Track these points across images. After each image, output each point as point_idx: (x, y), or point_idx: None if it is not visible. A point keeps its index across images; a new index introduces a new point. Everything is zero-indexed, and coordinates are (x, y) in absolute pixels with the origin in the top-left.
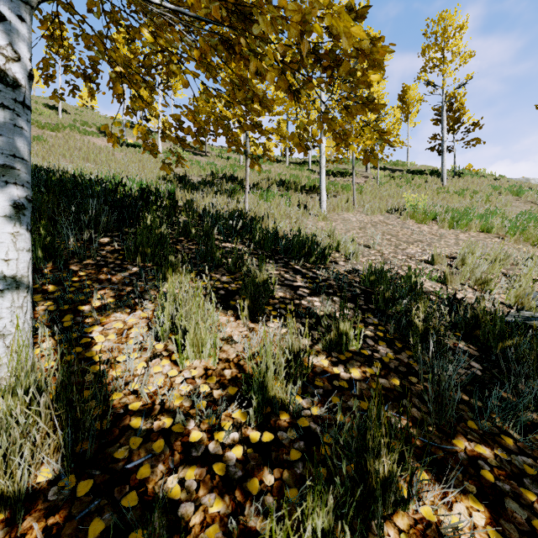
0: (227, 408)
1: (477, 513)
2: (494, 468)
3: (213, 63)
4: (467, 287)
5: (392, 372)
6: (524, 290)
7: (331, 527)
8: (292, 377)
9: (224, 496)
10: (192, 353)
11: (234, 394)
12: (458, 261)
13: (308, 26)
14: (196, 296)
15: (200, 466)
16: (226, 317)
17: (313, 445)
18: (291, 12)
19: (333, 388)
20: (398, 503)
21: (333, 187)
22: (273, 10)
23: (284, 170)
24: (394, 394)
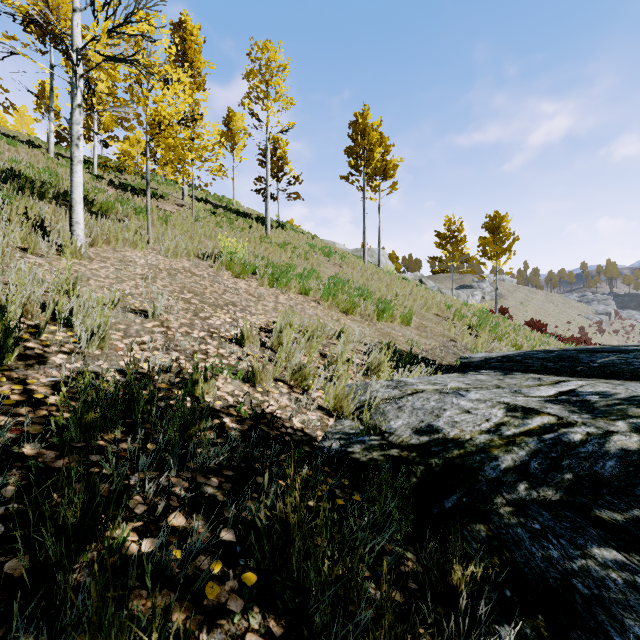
0: None
1: None
2: None
3: None
4: (283, 385)
5: None
6: (344, 389)
7: None
8: None
9: None
10: None
11: None
12: (274, 340)
13: None
14: None
15: None
16: None
17: None
18: None
19: None
20: None
21: (121, 206)
22: None
23: (40, 161)
24: None
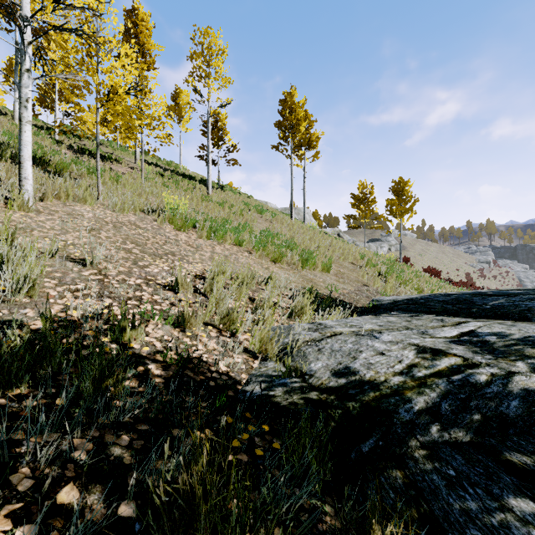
0: None
1: None
2: None
3: None
4: (212, 329)
5: None
6: (268, 333)
7: None
8: None
9: None
10: None
11: None
12: (207, 286)
13: None
14: None
15: None
16: None
17: None
18: None
19: None
20: None
21: (76, 166)
22: None
23: (4, 126)
24: None
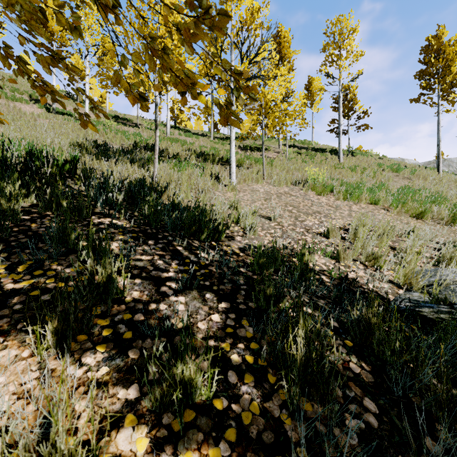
0: None
1: None
2: None
3: None
4: (359, 264)
5: (250, 451)
6: (413, 270)
7: None
8: None
9: None
10: None
11: None
12: (351, 235)
13: None
14: None
15: None
16: (18, 350)
17: None
18: None
19: None
20: None
21: (247, 159)
22: None
23: (208, 143)
24: None
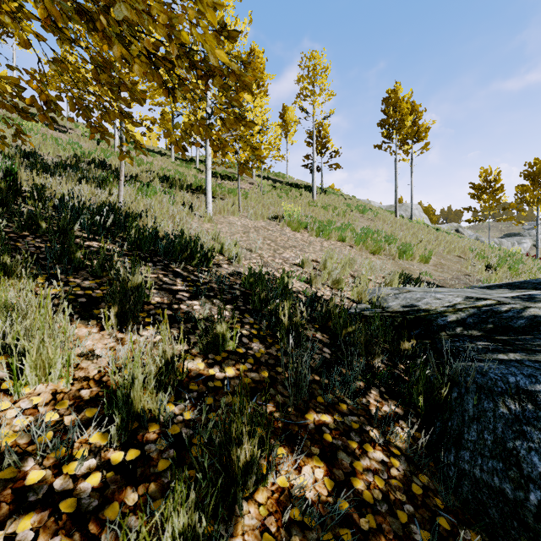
0: (83, 433)
1: (319, 469)
2: (333, 430)
3: (66, 30)
4: (327, 287)
5: (262, 366)
6: (362, 288)
7: (194, 524)
8: (163, 385)
9: (73, 535)
10: (34, 377)
11: (92, 416)
12: (321, 265)
13: (175, 31)
14: (40, 307)
15: (40, 510)
16: (87, 328)
17: (184, 450)
18: (157, 11)
19: (207, 390)
20: (260, 481)
21: (220, 189)
22: (137, 1)
23: (169, 165)
24: (263, 385)
